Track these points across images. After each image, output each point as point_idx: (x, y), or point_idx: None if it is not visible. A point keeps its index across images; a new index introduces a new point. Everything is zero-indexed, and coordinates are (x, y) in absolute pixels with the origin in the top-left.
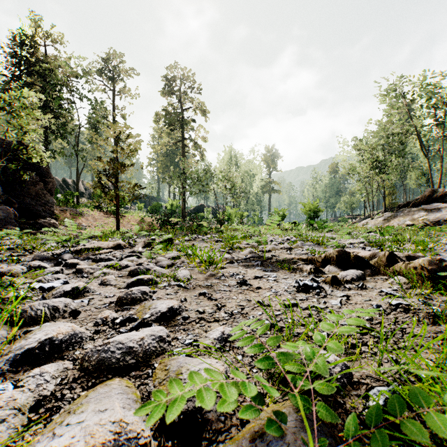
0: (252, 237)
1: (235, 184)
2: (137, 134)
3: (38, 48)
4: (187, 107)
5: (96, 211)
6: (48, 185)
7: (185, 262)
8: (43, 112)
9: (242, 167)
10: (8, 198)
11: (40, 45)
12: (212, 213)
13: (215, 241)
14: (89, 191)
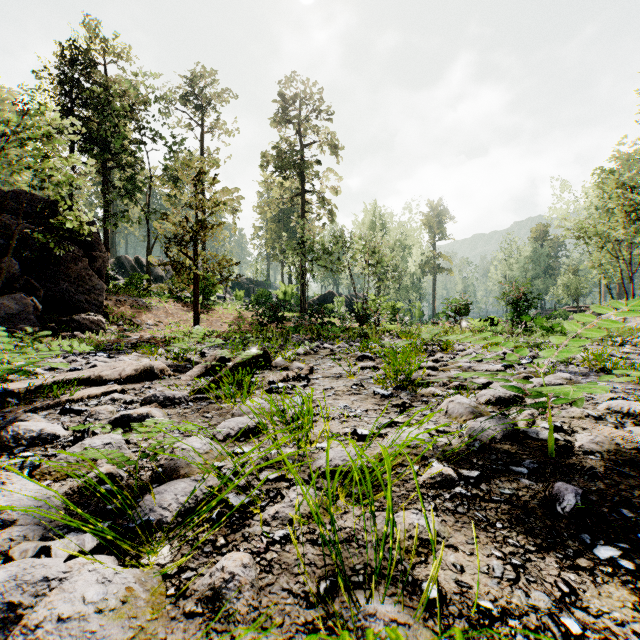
0: (424, 346)
1: (383, 258)
2: (234, 188)
3: (95, 68)
4: (308, 144)
5: (171, 303)
6: (96, 262)
7: (269, 468)
8: (102, 160)
9: (391, 234)
10: (30, 281)
11: (97, 64)
12: (346, 304)
13: (357, 357)
14: (170, 274)
